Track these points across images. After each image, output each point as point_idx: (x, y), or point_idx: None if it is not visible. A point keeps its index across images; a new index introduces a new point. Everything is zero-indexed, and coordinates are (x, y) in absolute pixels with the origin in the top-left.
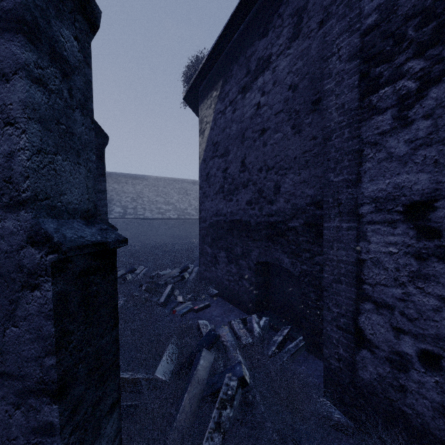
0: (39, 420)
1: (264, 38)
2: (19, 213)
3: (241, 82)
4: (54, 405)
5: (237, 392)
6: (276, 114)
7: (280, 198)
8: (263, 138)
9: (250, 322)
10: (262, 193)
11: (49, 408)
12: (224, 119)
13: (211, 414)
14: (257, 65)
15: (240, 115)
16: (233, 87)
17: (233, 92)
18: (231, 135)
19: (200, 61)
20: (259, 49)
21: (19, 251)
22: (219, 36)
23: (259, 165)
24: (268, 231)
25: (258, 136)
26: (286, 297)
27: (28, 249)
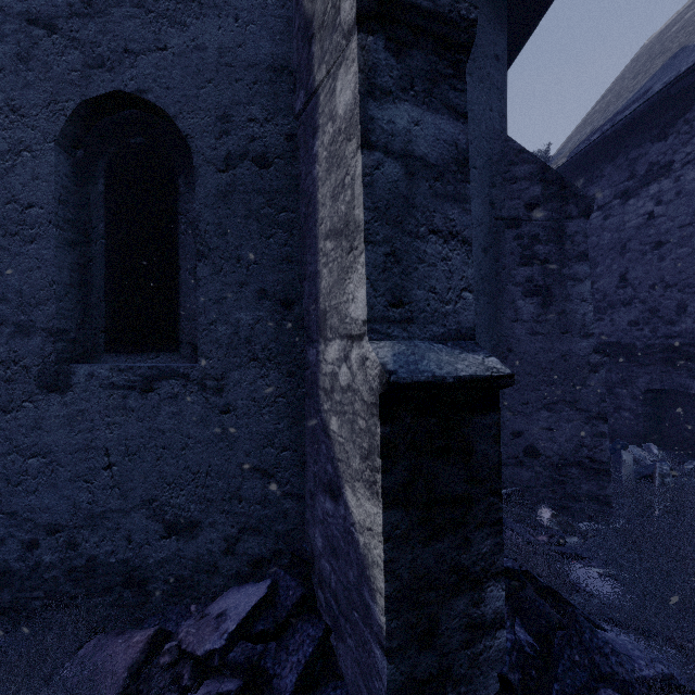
0: (597, 430)
1: (660, 142)
2: (588, 339)
3: (619, 186)
4: (605, 424)
5: (670, 474)
6: (680, 227)
7: (686, 318)
8: (659, 252)
9: (648, 448)
10: (656, 313)
11: (603, 425)
12: (588, 225)
13: (647, 484)
14: (648, 170)
15: (618, 223)
16: (604, 190)
17: (604, 195)
18: (600, 245)
19: (543, 154)
20: (652, 152)
21: (589, 356)
22: (591, 141)
23: (652, 281)
24: (666, 354)
25: (649, 249)
26: (692, 430)
27: (593, 355)
